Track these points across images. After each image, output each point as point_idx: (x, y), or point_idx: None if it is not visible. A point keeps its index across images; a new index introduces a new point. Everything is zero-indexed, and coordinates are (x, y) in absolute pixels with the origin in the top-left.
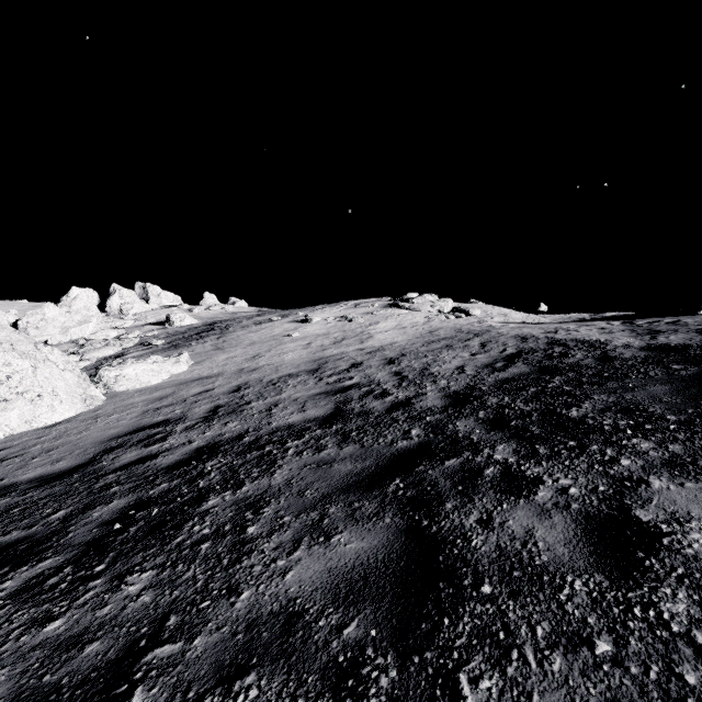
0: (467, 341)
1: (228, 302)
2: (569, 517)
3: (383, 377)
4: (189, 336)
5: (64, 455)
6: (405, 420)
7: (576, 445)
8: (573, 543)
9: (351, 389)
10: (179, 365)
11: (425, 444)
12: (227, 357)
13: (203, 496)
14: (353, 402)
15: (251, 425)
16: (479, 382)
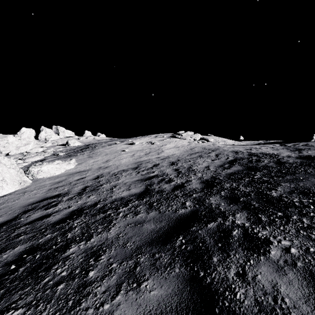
0: (209, 153)
1: (96, 135)
2: (299, 274)
3: (169, 172)
4: (76, 151)
5: (2, 214)
6: (182, 196)
7: (283, 215)
8: (311, 301)
9: (153, 178)
10: (70, 165)
11: (194, 212)
12: (94, 161)
13: (68, 244)
14: (154, 185)
15: (102, 197)
16: (218, 174)
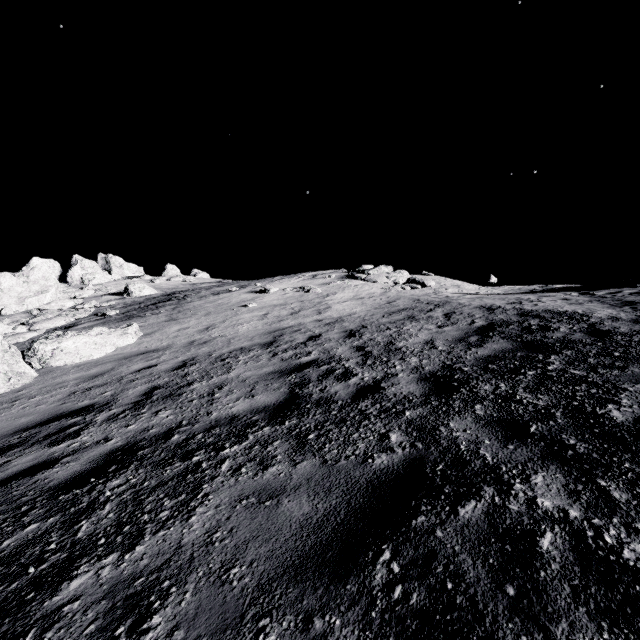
0: (429, 312)
1: (190, 273)
2: None
3: (344, 353)
4: (145, 306)
5: None
6: (378, 415)
7: None
8: None
9: (308, 368)
10: (126, 337)
11: (414, 464)
12: (179, 328)
13: (71, 563)
14: (311, 384)
15: (187, 415)
16: (457, 360)
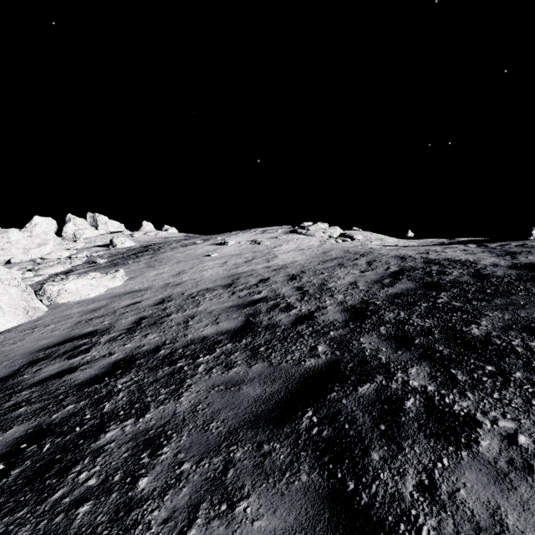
0: (355, 260)
1: (162, 229)
2: None
3: (287, 292)
4: (127, 256)
5: None
6: (310, 335)
7: (496, 371)
8: None
9: (260, 303)
10: (115, 280)
11: (333, 364)
12: (156, 273)
13: (103, 425)
14: (262, 314)
15: (169, 337)
16: (372, 296)
